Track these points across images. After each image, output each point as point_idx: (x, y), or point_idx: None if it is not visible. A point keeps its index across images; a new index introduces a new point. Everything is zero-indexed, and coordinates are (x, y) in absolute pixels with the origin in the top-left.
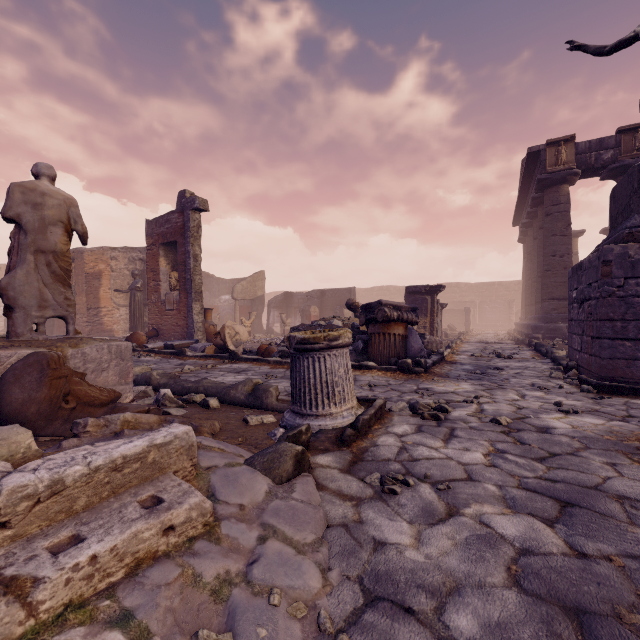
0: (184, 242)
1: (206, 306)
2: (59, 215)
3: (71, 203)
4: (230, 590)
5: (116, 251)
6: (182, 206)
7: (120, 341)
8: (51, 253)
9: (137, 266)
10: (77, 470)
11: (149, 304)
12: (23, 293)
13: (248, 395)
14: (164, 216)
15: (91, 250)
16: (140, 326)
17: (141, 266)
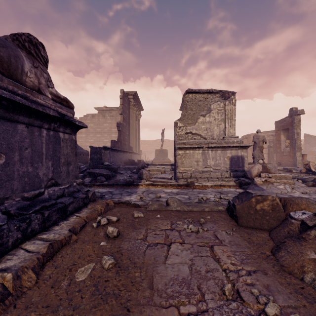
0: (292, 128)
1: (306, 151)
2: (261, 139)
3: (263, 136)
4: (295, 187)
5: (262, 133)
6: (291, 114)
7: (274, 164)
8: (260, 147)
9: (270, 138)
10: (277, 175)
11: (276, 153)
12: (256, 155)
13: (311, 180)
14: (282, 119)
15: (253, 134)
16: (272, 161)
17: (272, 138)
